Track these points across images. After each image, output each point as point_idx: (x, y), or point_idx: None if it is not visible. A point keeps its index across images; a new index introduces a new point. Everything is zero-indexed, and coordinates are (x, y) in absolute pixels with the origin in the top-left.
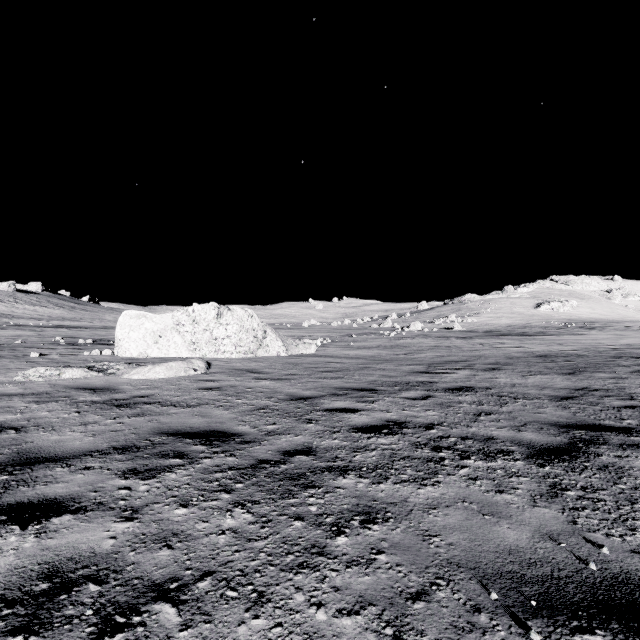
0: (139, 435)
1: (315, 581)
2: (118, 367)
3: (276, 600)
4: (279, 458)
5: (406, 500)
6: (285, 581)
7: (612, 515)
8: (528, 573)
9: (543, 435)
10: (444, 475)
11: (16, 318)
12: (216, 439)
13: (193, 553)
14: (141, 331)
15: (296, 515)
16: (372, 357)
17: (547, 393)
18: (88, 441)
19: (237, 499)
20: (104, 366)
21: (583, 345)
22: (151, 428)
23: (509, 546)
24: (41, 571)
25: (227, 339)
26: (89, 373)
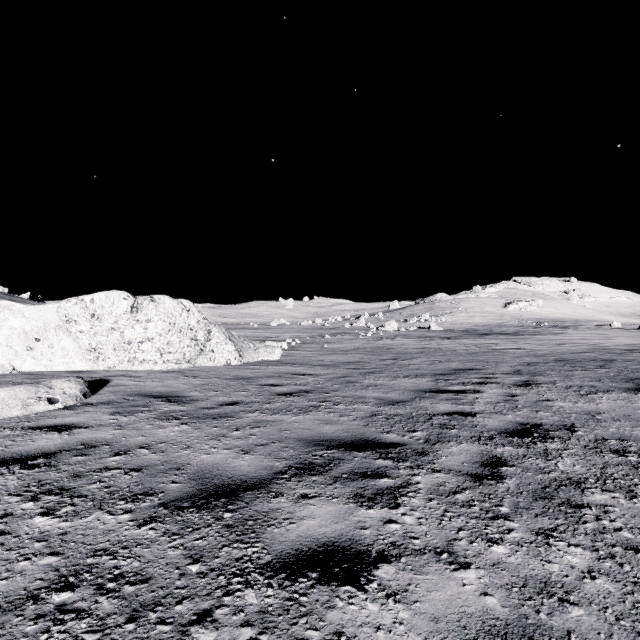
0: None
1: None
2: None
3: None
4: None
5: None
6: None
7: None
8: None
9: None
10: None
11: None
12: None
13: None
14: (2, 331)
15: None
16: (353, 364)
17: None
18: None
19: None
20: None
21: (587, 346)
22: None
23: None
24: None
25: (147, 343)
26: None
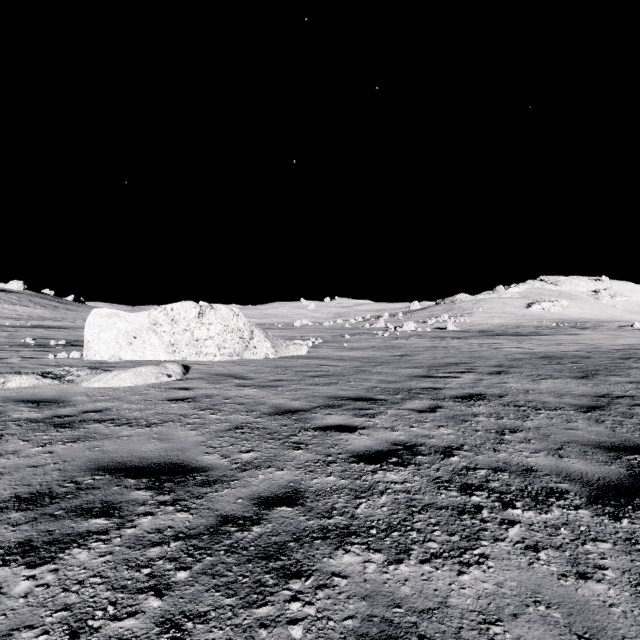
0: (64, 473)
1: None
2: (79, 373)
3: None
4: (251, 512)
5: (446, 602)
6: None
7: None
8: None
9: (592, 463)
10: (489, 541)
11: None
12: (169, 478)
13: None
14: (113, 331)
15: None
16: (367, 359)
17: (568, 401)
18: None
19: (171, 611)
20: (63, 372)
21: (583, 345)
22: (86, 460)
23: None
24: None
25: (210, 340)
26: (41, 381)
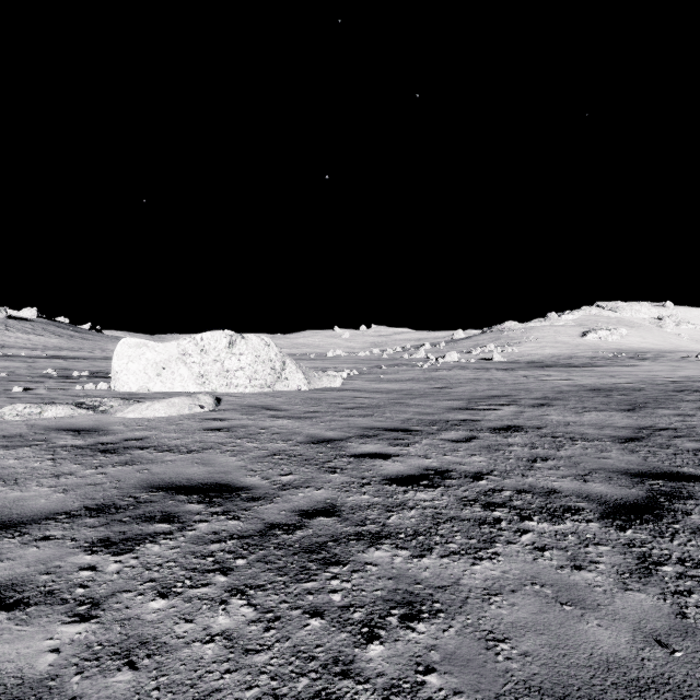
0: (122, 490)
1: None
2: (112, 404)
3: None
4: (294, 521)
5: (458, 582)
6: None
7: None
8: None
9: (614, 487)
10: (503, 544)
11: (7, 348)
12: (217, 495)
13: (164, 677)
14: (141, 362)
15: (313, 608)
16: (405, 391)
17: (608, 433)
18: (56, 499)
19: (236, 583)
20: (95, 402)
21: (638, 377)
22: (139, 480)
23: (605, 656)
24: None
25: (240, 371)
26: (76, 411)
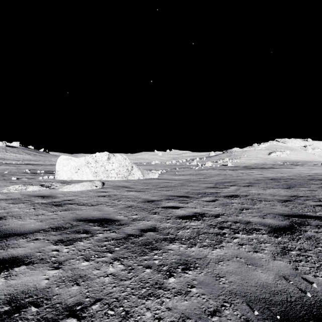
0: (65, 221)
1: (157, 304)
2: (56, 185)
3: (135, 316)
4: (138, 233)
5: (206, 256)
6: (140, 304)
7: (316, 265)
8: (274, 299)
9: (276, 220)
10: (225, 242)
11: (6, 160)
12: (105, 223)
13: (90, 288)
14: (69, 166)
15: (147, 265)
16: (186, 179)
17: (276, 198)
18: (38, 224)
19: (115, 256)
20: (49, 184)
21: (293, 173)
22: (72, 217)
23: (262, 283)
24: (5, 299)
25: (113, 170)
26: (41, 188)
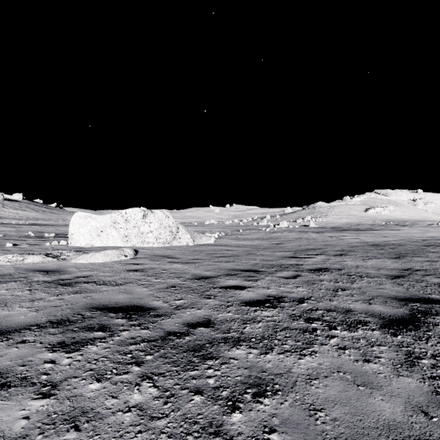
0: (73, 310)
1: None
2: (68, 254)
3: None
4: (184, 330)
5: (290, 371)
6: None
7: None
8: None
9: (389, 307)
10: (318, 345)
11: (3, 218)
12: (135, 313)
13: (98, 435)
14: (88, 227)
15: (196, 388)
16: (254, 246)
17: (383, 273)
18: (31, 316)
19: (145, 372)
20: (58, 253)
21: (401, 237)
22: (84, 303)
23: (387, 421)
24: None
25: (150, 233)
26: (46, 259)
